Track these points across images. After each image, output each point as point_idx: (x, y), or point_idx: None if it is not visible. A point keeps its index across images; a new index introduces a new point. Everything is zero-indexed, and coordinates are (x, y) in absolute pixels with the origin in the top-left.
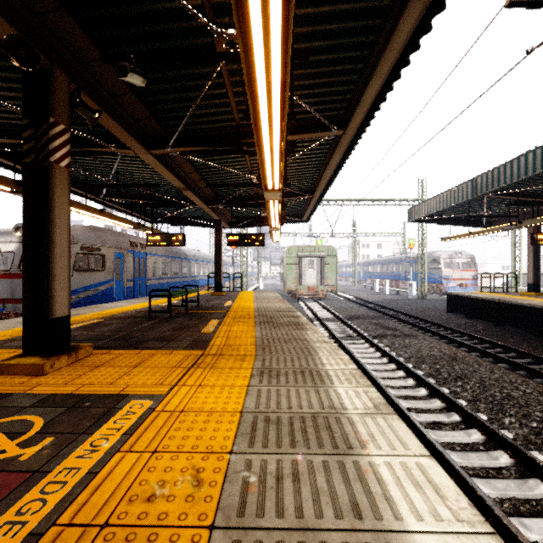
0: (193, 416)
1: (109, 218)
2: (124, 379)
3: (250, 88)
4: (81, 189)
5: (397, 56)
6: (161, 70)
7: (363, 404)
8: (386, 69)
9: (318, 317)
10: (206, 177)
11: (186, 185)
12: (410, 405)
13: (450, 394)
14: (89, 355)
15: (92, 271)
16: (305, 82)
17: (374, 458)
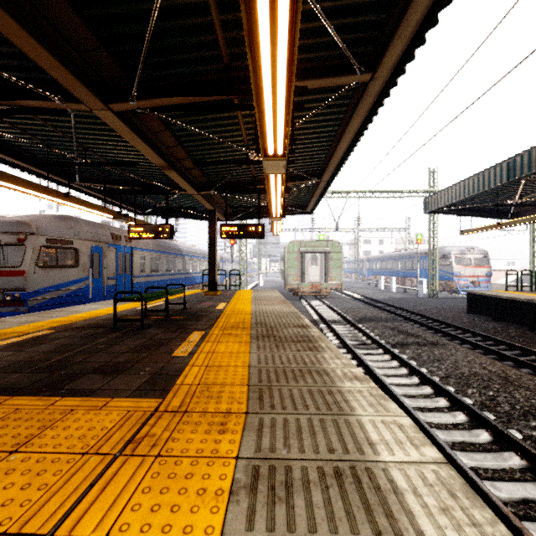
0: None
1: (79, 204)
2: None
3: None
4: (50, 172)
5: None
6: None
7: None
8: None
9: (324, 319)
10: (194, 154)
11: (169, 163)
12: (475, 462)
13: (525, 440)
14: None
15: (62, 268)
16: None
17: None
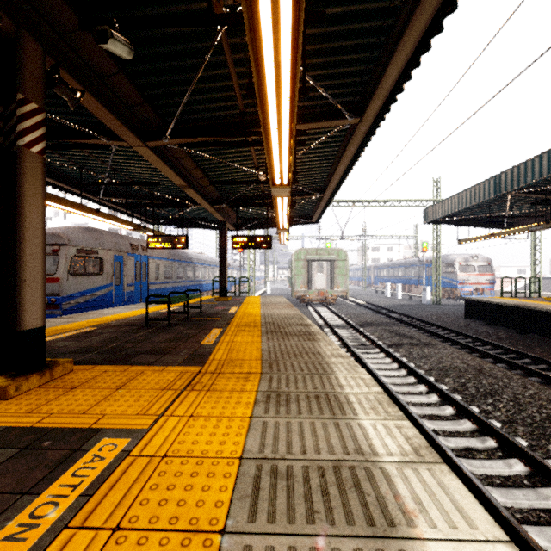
0: (178, 464)
1: (107, 218)
2: (101, 406)
3: (253, 46)
4: (77, 188)
5: (428, 21)
6: (153, 45)
7: (398, 446)
8: (413, 39)
9: (328, 324)
10: (209, 174)
11: (187, 183)
12: (436, 426)
13: (481, 413)
14: (68, 373)
15: (89, 275)
16: (317, 60)
17: (429, 545)
